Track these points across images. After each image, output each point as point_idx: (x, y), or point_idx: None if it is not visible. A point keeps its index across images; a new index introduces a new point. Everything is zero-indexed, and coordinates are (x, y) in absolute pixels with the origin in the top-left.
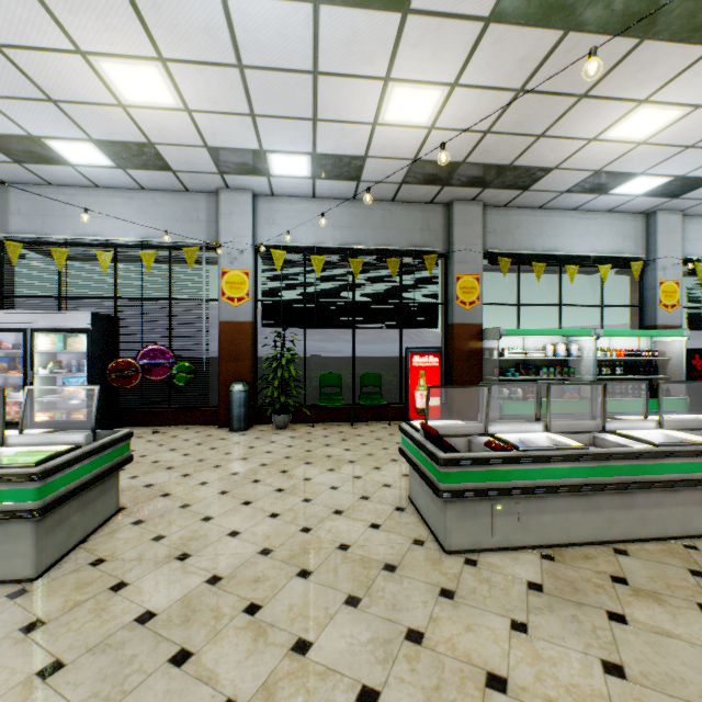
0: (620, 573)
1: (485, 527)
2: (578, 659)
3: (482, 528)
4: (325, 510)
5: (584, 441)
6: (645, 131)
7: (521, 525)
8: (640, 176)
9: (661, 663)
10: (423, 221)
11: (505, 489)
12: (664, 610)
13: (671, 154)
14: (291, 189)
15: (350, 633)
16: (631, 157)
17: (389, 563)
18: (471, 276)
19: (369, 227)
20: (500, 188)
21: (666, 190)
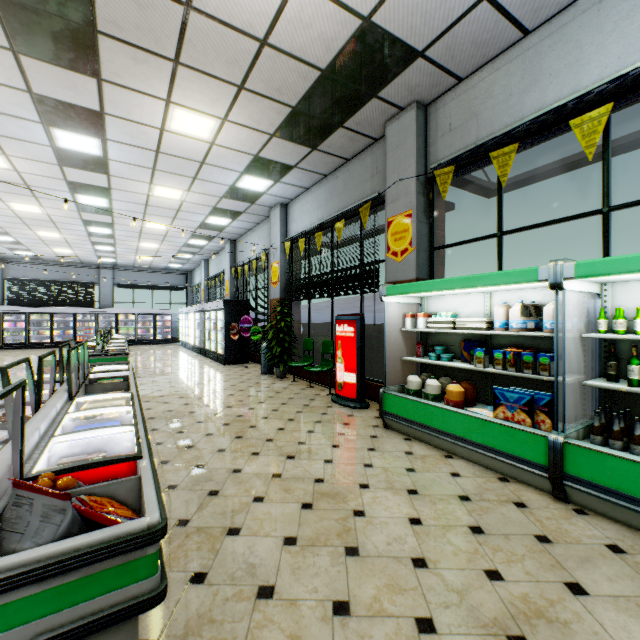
0: None
1: None
2: None
3: None
4: None
5: None
6: None
7: None
8: None
9: None
10: (373, 165)
11: None
12: None
13: None
14: (288, 192)
15: None
16: None
17: None
18: (402, 215)
19: (336, 196)
20: (387, 81)
21: None
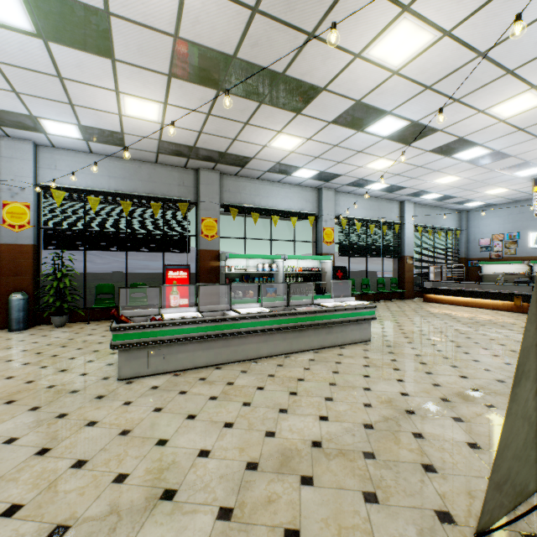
0: (207, 376)
1: (144, 363)
2: (145, 409)
3: (142, 364)
4: (54, 371)
5: (219, 315)
6: (290, 146)
7: (166, 361)
8: (302, 168)
9: (184, 404)
10: (180, 179)
11: (152, 341)
12: (209, 387)
13: (311, 159)
14: (69, 145)
15: (21, 421)
16: (291, 158)
17: (77, 389)
18: (212, 219)
19: (138, 179)
20: (227, 164)
21: (320, 177)
